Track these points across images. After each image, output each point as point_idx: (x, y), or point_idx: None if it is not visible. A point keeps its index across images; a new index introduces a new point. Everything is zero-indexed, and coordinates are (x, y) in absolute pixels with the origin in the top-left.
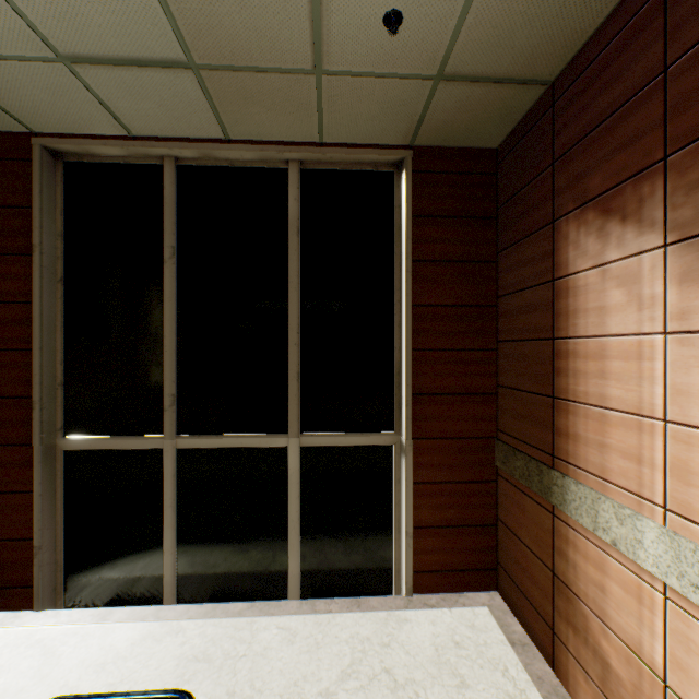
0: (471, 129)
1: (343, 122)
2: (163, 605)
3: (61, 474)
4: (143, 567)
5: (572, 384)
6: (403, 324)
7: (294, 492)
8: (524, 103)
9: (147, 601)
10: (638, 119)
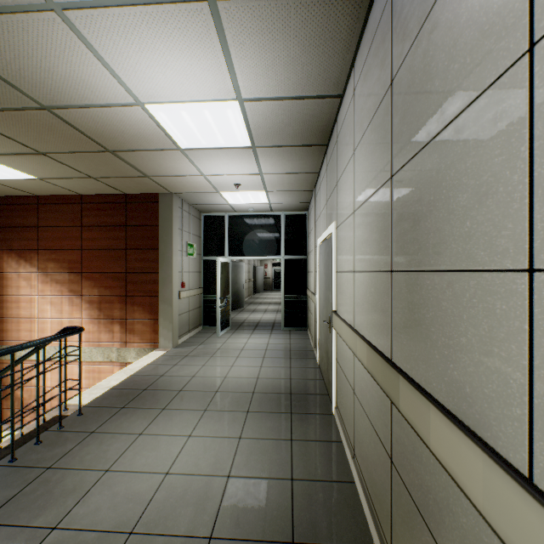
0: None
1: None
2: None
3: None
4: None
5: (7, 312)
6: None
7: None
8: None
9: None
10: (31, 234)
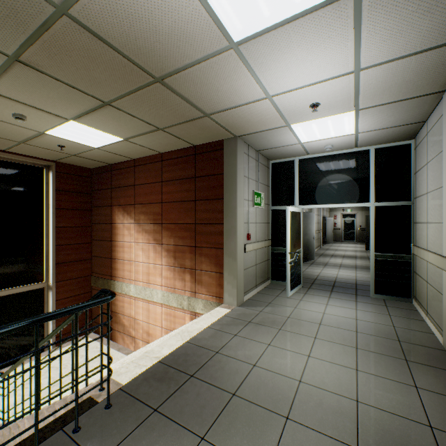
0: (83, 164)
1: (24, 150)
2: None
3: None
4: None
5: (117, 254)
6: (51, 235)
7: None
8: (103, 164)
9: None
10: (131, 192)
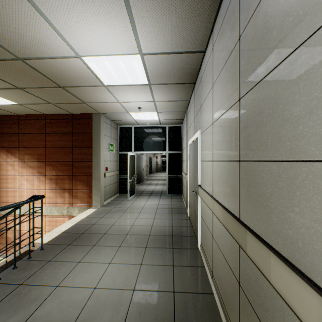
0: None
1: None
2: None
3: None
4: None
5: None
6: None
7: None
8: None
9: None
10: (15, 138)
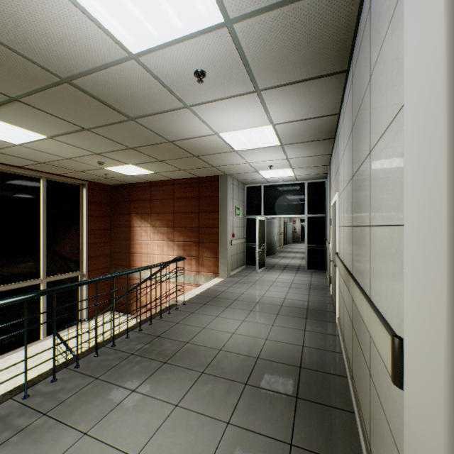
0: (108, 182)
1: (73, 175)
2: None
3: None
4: None
5: (135, 250)
6: (85, 236)
7: (45, 299)
8: (123, 183)
9: None
10: (147, 205)
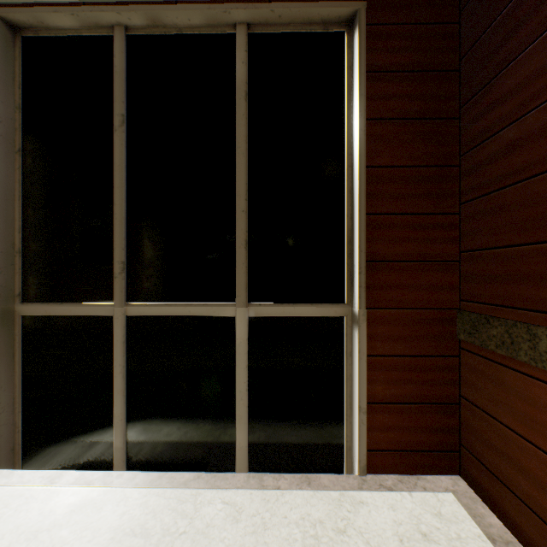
0: None
1: None
2: (111, 471)
3: (19, 339)
4: (95, 432)
5: None
6: (355, 188)
7: (241, 362)
8: None
9: (99, 465)
10: None
